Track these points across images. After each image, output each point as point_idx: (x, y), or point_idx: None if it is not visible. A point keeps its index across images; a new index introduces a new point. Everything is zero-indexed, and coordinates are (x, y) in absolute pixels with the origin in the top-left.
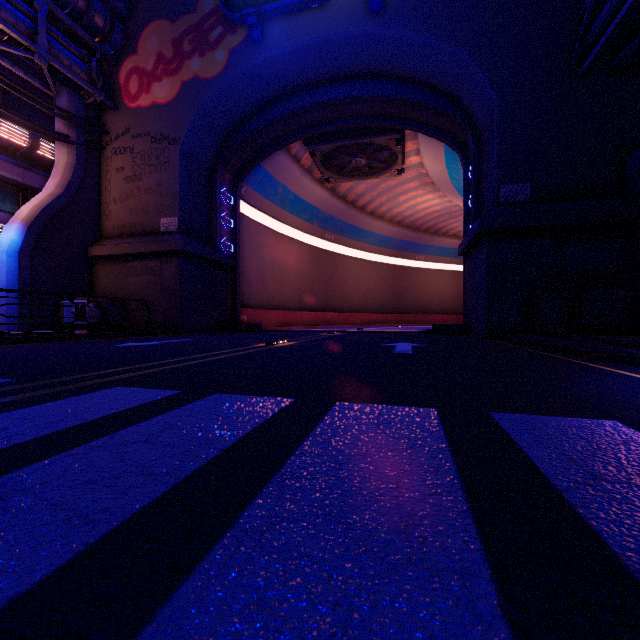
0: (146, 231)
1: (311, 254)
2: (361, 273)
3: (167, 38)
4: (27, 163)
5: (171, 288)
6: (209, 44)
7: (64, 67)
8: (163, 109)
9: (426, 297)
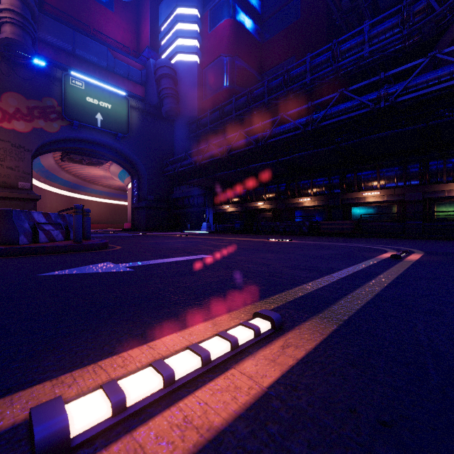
0: (8, 186)
1: (33, 189)
2: (53, 200)
3: (23, 104)
4: None
5: None
6: (50, 118)
7: None
8: (21, 134)
9: None
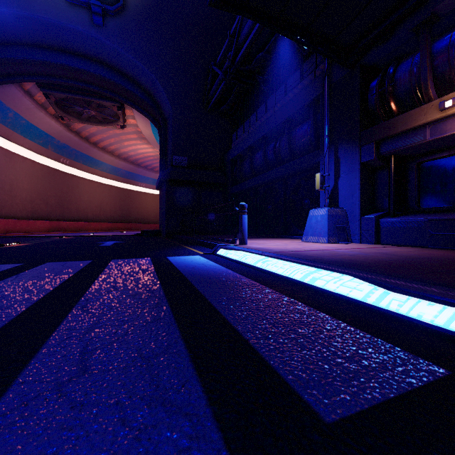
0: None
1: (46, 173)
2: (95, 192)
3: None
4: None
5: None
6: None
7: None
8: None
9: (146, 212)
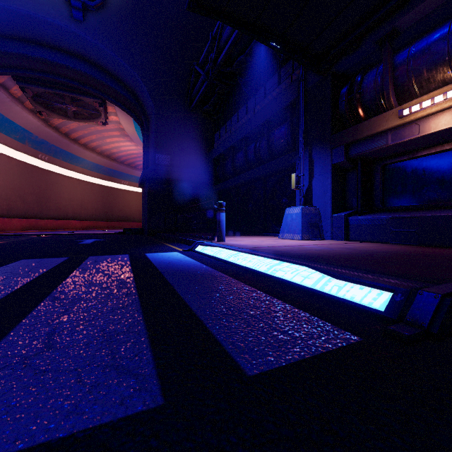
0: None
1: (23, 169)
2: (75, 189)
3: None
4: None
5: None
6: None
7: None
8: None
9: (129, 210)
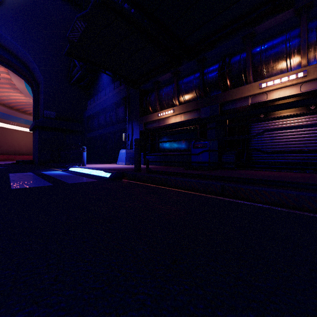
0: None
1: None
2: None
3: None
4: None
5: None
6: None
7: None
8: None
9: (18, 146)
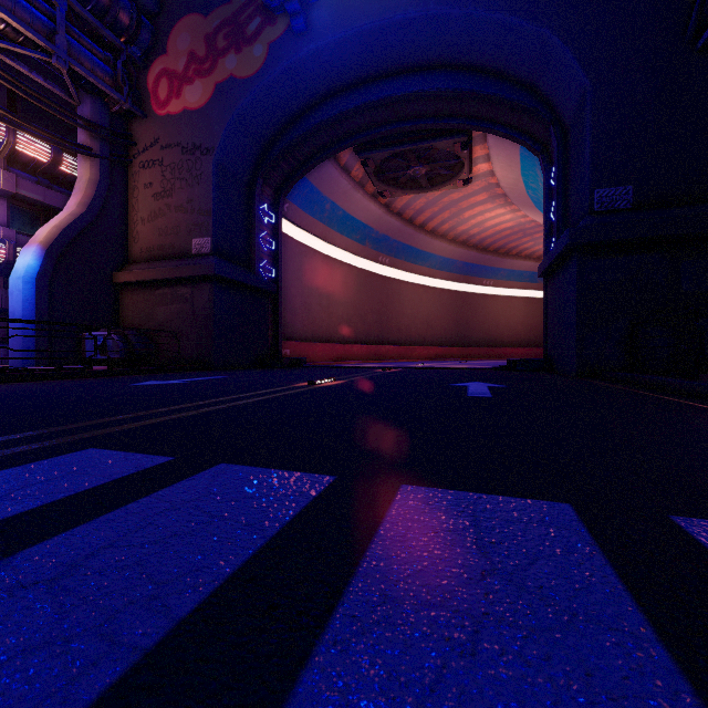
0: (176, 254)
1: (363, 279)
2: (420, 301)
3: (199, 34)
4: (49, 181)
5: (203, 318)
6: (246, 38)
7: (86, 70)
8: (195, 115)
9: (495, 328)
